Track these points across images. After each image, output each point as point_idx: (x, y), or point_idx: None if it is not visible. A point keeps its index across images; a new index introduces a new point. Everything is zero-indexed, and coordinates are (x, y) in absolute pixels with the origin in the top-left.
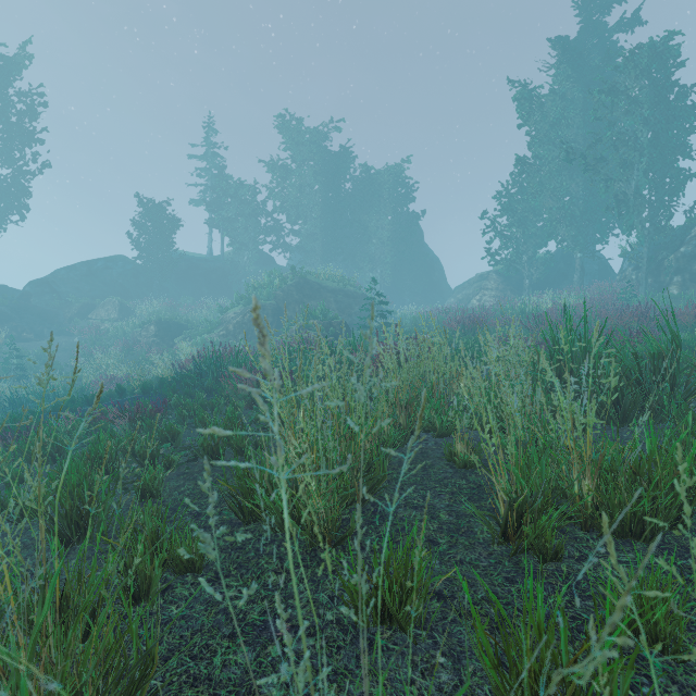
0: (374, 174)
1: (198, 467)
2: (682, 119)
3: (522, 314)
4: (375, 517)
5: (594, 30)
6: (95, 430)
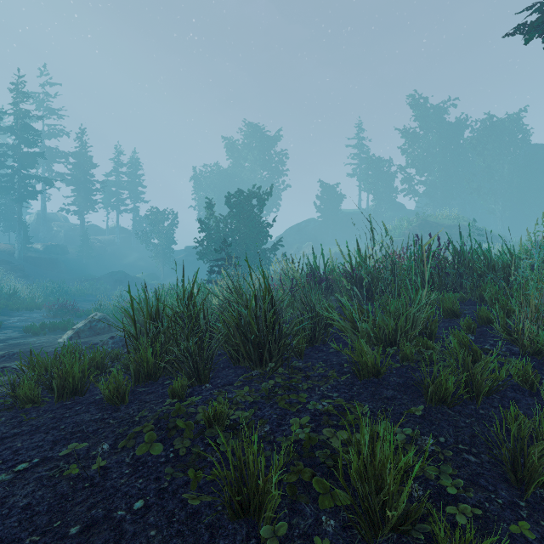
0: (495, 123)
1: None
2: None
3: None
4: None
5: None
6: None
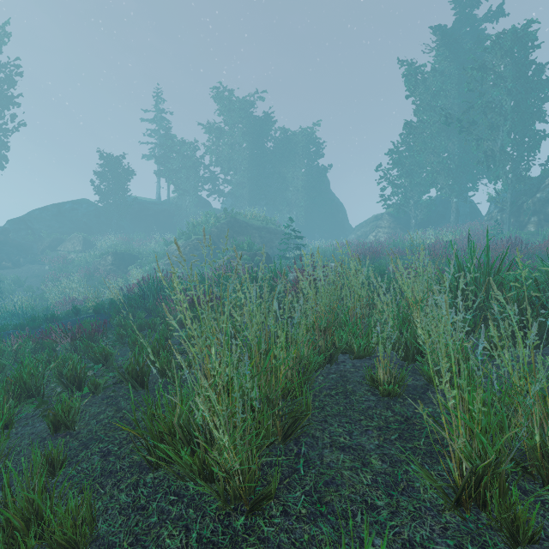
0: (291, 135)
1: (124, 389)
2: (538, 90)
3: (411, 247)
4: (299, 461)
5: (466, 21)
6: (41, 348)
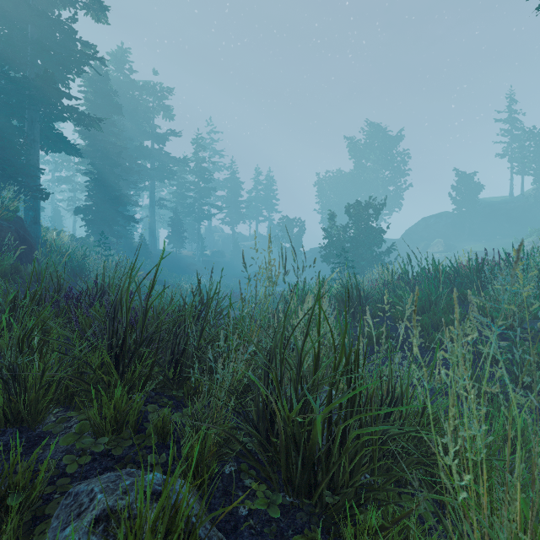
0: None
1: None
2: None
3: None
4: None
5: None
6: None
